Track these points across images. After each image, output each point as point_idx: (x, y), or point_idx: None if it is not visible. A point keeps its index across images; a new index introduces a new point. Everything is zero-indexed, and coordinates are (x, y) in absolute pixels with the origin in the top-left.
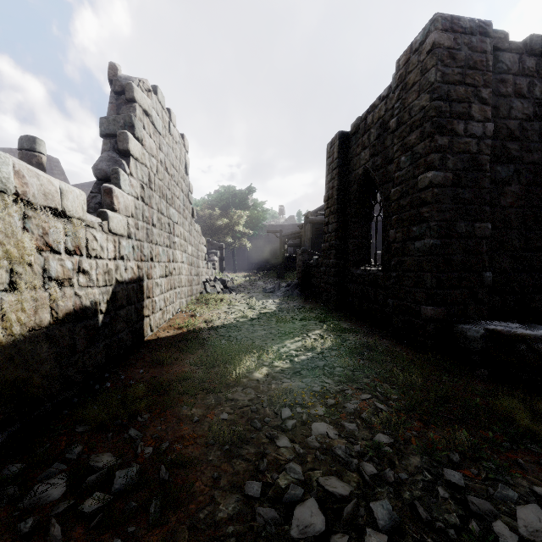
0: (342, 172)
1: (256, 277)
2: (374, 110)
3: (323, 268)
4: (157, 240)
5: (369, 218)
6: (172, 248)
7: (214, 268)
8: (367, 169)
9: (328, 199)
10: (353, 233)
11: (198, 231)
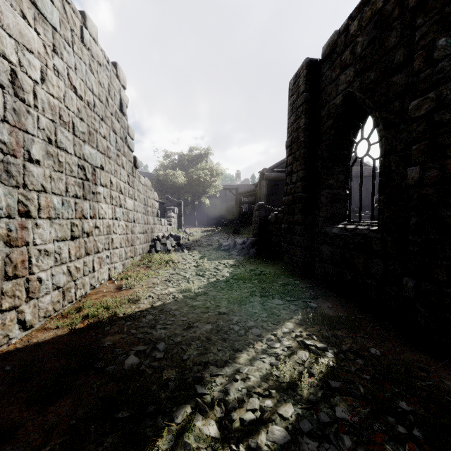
0: (310, 108)
1: (213, 232)
2: (363, 9)
3: (285, 226)
4: (47, 186)
5: (346, 163)
6: (90, 200)
7: (170, 224)
8: (349, 95)
9: (291, 144)
10: (326, 181)
11: (146, 185)
